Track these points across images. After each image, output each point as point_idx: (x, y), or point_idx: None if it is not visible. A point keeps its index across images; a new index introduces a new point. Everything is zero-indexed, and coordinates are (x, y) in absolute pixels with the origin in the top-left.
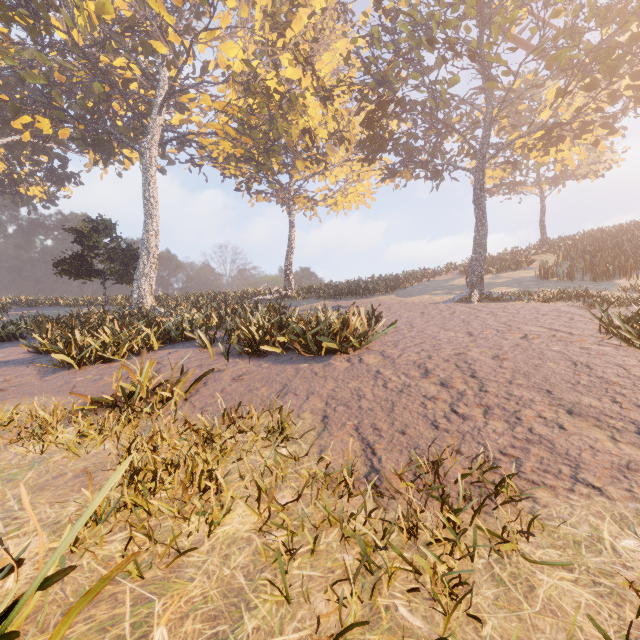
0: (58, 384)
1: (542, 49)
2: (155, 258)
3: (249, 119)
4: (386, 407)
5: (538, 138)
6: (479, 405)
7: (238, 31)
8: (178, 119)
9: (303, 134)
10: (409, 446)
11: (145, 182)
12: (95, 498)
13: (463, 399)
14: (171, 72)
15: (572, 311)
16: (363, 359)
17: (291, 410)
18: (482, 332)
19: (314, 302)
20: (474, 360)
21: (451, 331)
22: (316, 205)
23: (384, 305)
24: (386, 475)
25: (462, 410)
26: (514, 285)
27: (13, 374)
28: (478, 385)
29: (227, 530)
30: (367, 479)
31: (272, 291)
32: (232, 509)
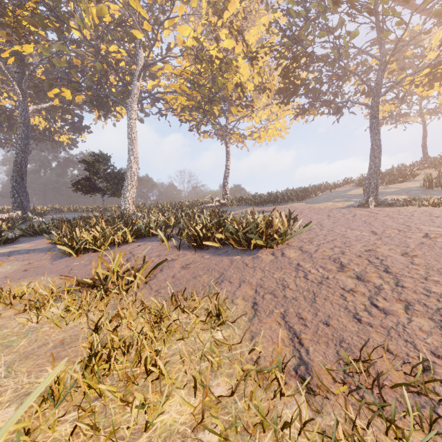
0: (61, 267)
1: None
2: (135, 179)
3: (198, 80)
4: (308, 297)
5: (425, 75)
6: (398, 300)
7: (190, 17)
8: (151, 85)
9: (236, 87)
10: (334, 338)
11: (129, 127)
12: (22, 406)
13: (381, 293)
14: (146, 53)
15: None
16: (285, 253)
17: (226, 296)
18: (385, 231)
19: (244, 208)
20: (385, 256)
21: (356, 230)
22: (245, 139)
23: (297, 210)
24: (315, 369)
25: (382, 304)
26: (403, 193)
27: (35, 259)
28: (393, 280)
29: (165, 420)
30: (297, 372)
31: (214, 200)
32: (172, 394)
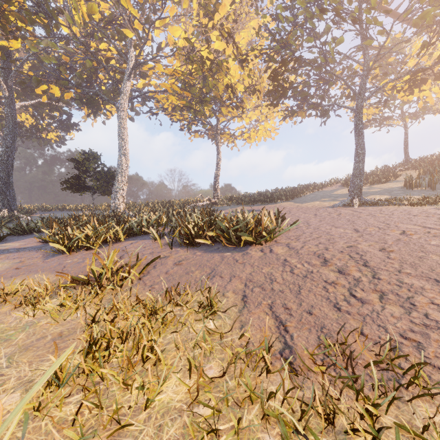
0: (54, 265)
1: (411, 11)
2: (126, 178)
3: (189, 80)
4: (294, 289)
5: (405, 81)
6: (374, 290)
7: (181, 18)
8: (142, 83)
9: (226, 88)
10: (316, 325)
11: (119, 126)
12: (38, 381)
13: (359, 285)
14: (137, 52)
15: (438, 213)
16: (273, 249)
17: (217, 289)
18: (366, 229)
19: (234, 207)
20: (364, 252)
21: (340, 228)
22: (236, 139)
23: (285, 209)
24: (298, 352)
25: (360, 294)
26: (385, 193)
27: (26, 257)
28: (371, 273)
29: (162, 398)
30: (282, 355)
31: (205, 199)
32: (168, 377)
